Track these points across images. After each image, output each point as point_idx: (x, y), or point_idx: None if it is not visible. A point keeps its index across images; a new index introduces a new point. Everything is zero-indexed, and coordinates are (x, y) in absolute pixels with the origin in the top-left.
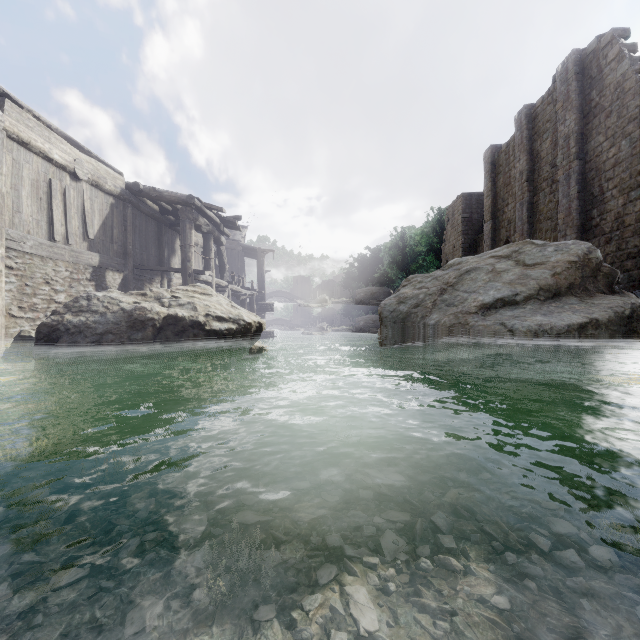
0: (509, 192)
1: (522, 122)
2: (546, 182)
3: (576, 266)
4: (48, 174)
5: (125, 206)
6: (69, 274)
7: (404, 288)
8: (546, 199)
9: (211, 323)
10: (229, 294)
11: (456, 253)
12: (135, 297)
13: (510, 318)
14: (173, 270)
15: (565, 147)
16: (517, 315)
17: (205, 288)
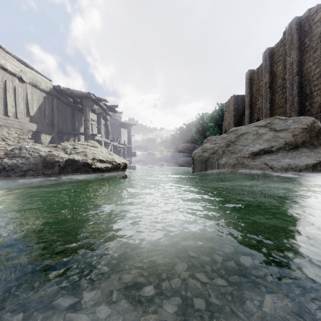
0: (259, 94)
1: (266, 57)
2: (279, 88)
3: (306, 130)
4: (4, 77)
5: (52, 98)
6: (17, 135)
7: (205, 144)
8: (279, 97)
9: (96, 163)
10: (111, 147)
11: (230, 126)
12: (50, 148)
13: (270, 160)
14: (79, 133)
15: (290, 69)
16: (274, 159)
17: (94, 143)
